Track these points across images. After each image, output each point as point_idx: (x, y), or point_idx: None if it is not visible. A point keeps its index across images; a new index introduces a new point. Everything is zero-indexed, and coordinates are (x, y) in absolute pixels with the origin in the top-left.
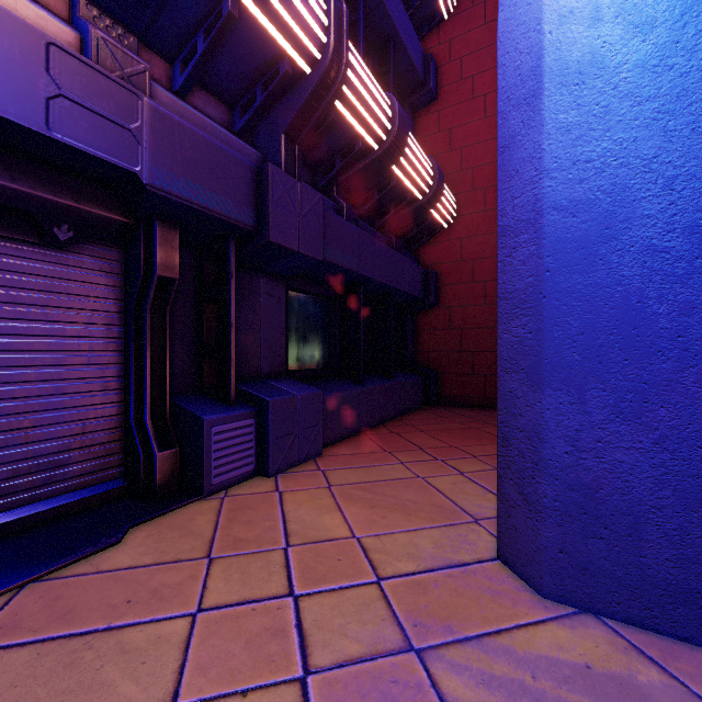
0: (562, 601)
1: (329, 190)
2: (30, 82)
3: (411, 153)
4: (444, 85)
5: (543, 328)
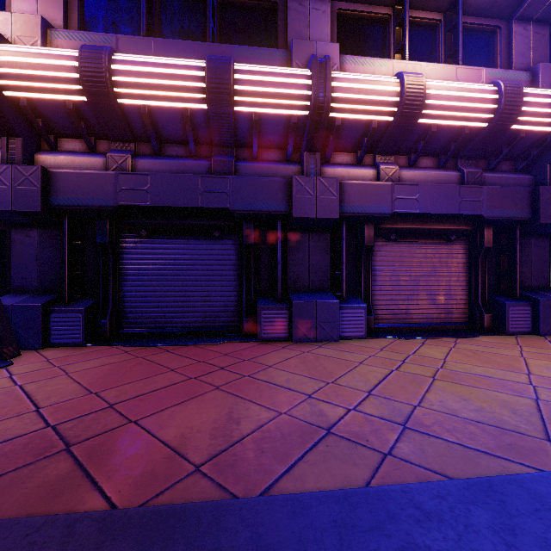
0: None
1: None
2: (455, 201)
3: None
4: None
5: None
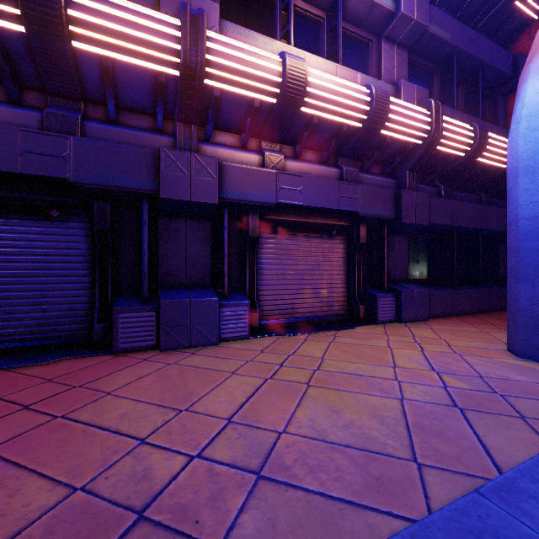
0: (525, 358)
1: (432, 180)
2: (336, 196)
3: (492, 146)
4: None
5: (518, 261)
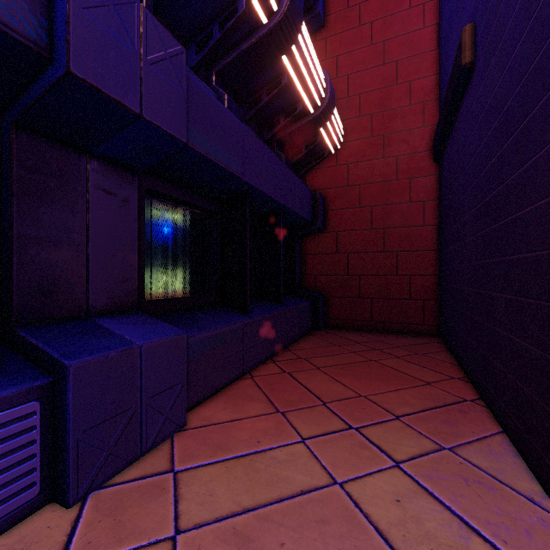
0: None
1: (207, 78)
2: None
3: (305, 46)
4: (331, 12)
5: None
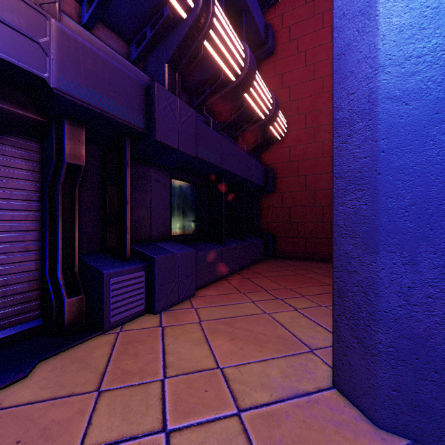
0: (395, 432)
1: (201, 109)
2: None
3: (258, 85)
4: (278, 44)
5: (378, 200)
